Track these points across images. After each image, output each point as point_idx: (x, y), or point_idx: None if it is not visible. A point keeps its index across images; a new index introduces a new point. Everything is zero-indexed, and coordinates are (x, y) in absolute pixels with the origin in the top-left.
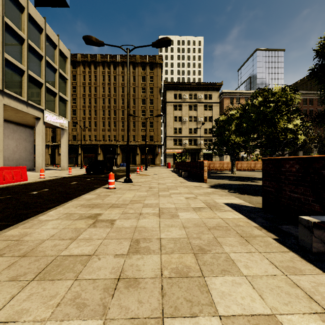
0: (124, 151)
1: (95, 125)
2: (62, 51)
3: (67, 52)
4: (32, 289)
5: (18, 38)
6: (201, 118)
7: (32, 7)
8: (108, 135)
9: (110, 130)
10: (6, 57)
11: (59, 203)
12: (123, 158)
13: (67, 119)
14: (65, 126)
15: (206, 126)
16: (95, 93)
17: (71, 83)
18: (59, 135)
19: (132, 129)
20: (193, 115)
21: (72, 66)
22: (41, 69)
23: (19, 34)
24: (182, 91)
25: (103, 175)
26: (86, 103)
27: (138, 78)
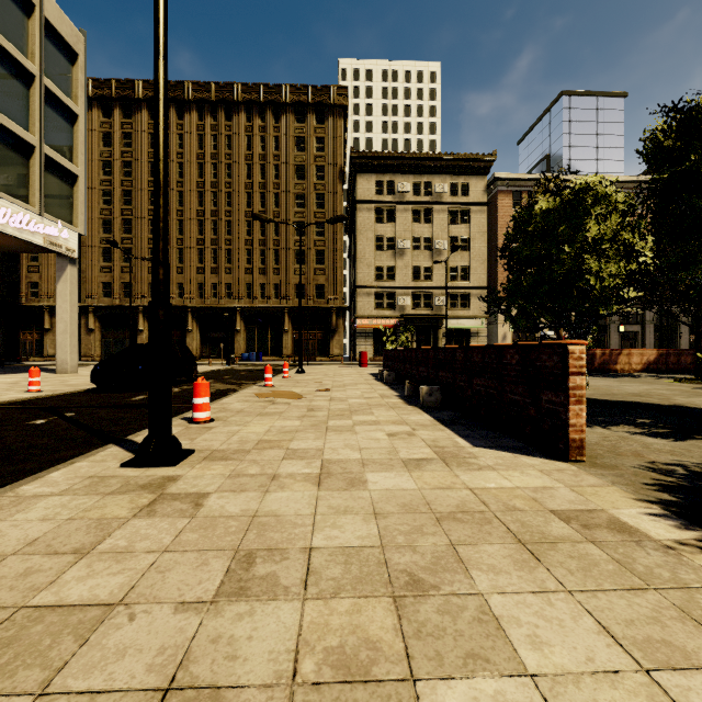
0: (252, 322)
1: (179, 258)
2: (54, 28)
3: (76, 37)
4: None
5: None
6: (444, 241)
7: None
8: (213, 283)
9: (218, 272)
10: None
11: None
12: (249, 341)
13: (76, 228)
14: (68, 247)
15: (455, 261)
16: (180, 178)
17: (120, 152)
18: (90, 283)
19: (272, 268)
20: (424, 233)
21: (123, 112)
22: None
23: None
24: (395, 176)
25: (141, 397)
26: None
27: (288, 143)
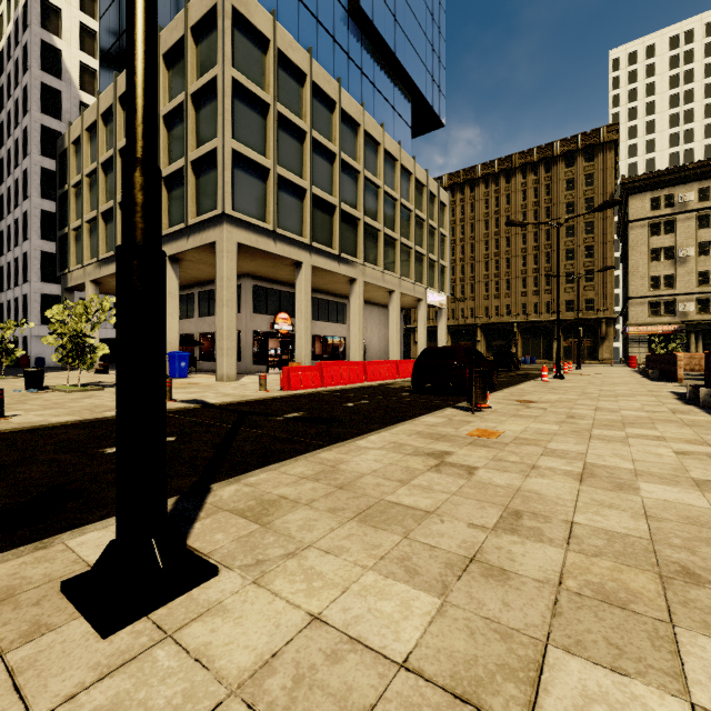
0: (526, 333)
1: (471, 290)
2: (441, 201)
3: (446, 198)
4: (550, 394)
5: (407, 213)
6: None
7: (418, 167)
8: (496, 306)
9: (500, 297)
10: (402, 241)
11: (512, 385)
12: (524, 348)
13: (446, 294)
14: (444, 304)
15: None
16: (472, 234)
17: None
18: (415, 312)
19: (543, 290)
20: None
21: None
22: (423, 237)
23: (409, 209)
24: (674, 188)
25: (513, 373)
26: (456, 255)
27: (558, 187)
